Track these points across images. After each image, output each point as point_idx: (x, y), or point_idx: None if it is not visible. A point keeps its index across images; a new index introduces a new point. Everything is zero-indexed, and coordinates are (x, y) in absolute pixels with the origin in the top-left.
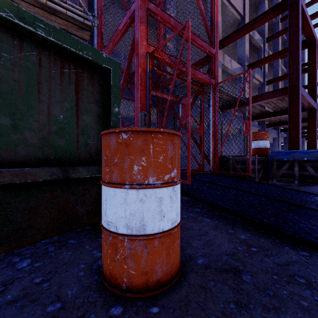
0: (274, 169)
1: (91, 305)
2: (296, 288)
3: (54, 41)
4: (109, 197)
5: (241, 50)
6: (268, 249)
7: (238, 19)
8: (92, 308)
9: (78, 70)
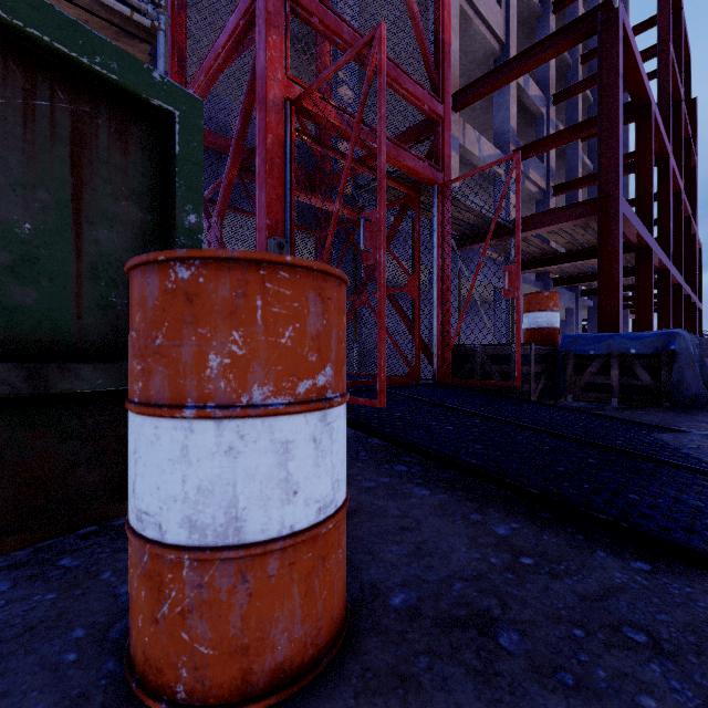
0: (569, 373)
1: None
2: (628, 661)
3: (0, 15)
4: (142, 443)
5: (501, 118)
6: (560, 559)
7: (494, 49)
8: None
9: (80, 107)
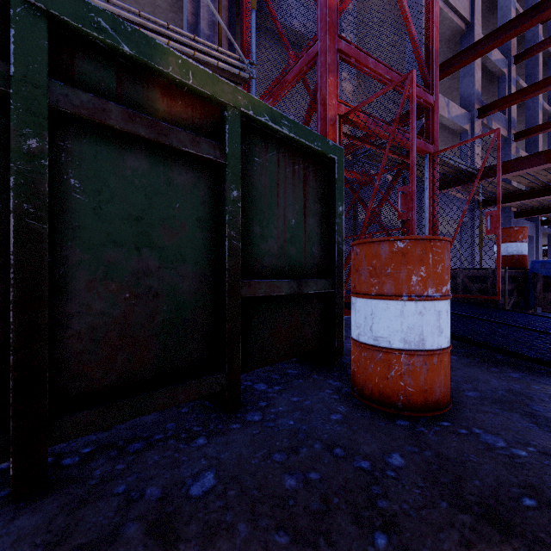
0: (538, 290)
1: (372, 418)
2: None
3: (293, 137)
4: (378, 310)
5: (467, 83)
6: None
7: (460, 28)
8: (376, 420)
9: (305, 165)
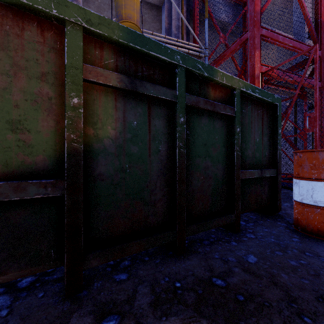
0: None
1: (317, 242)
2: None
3: (260, 97)
4: (317, 187)
5: None
6: None
7: None
8: (319, 243)
9: (262, 110)
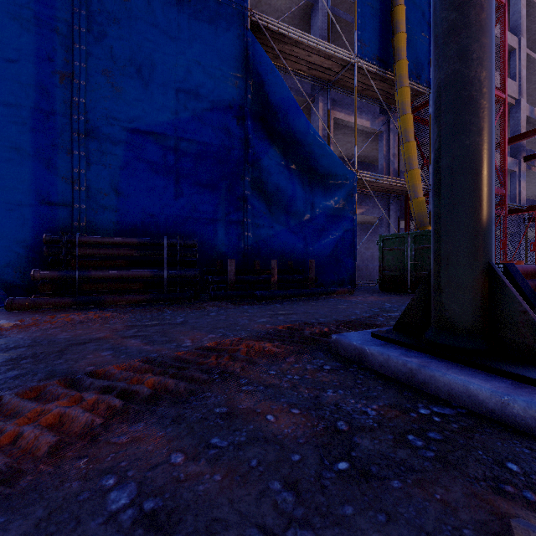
0: None
1: None
2: None
3: None
4: None
5: None
6: None
7: (510, 103)
8: None
9: None
